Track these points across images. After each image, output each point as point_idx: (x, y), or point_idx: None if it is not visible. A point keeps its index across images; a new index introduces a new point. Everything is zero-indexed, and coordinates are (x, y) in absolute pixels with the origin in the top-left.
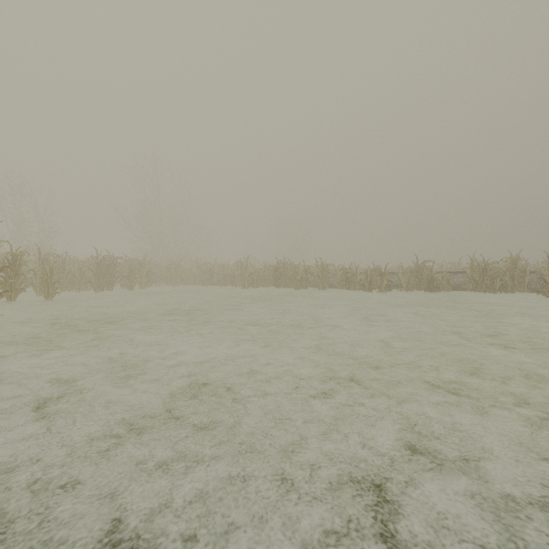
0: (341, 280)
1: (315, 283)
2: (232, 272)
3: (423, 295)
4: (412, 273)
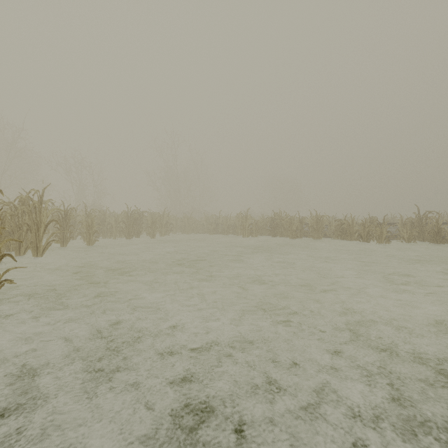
0: (336, 230)
1: (309, 233)
2: (233, 223)
3: (426, 246)
4: (412, 224)
